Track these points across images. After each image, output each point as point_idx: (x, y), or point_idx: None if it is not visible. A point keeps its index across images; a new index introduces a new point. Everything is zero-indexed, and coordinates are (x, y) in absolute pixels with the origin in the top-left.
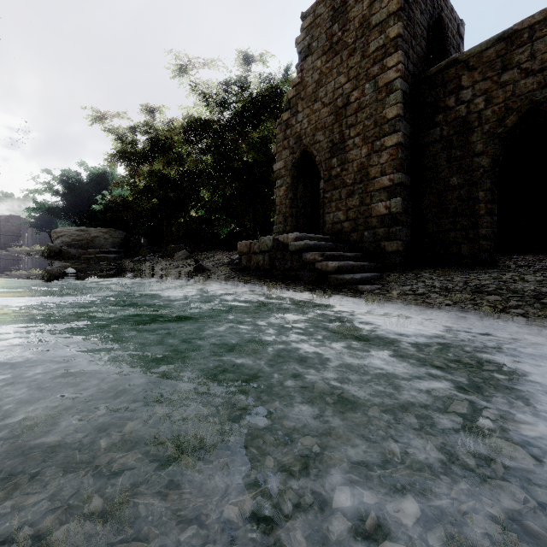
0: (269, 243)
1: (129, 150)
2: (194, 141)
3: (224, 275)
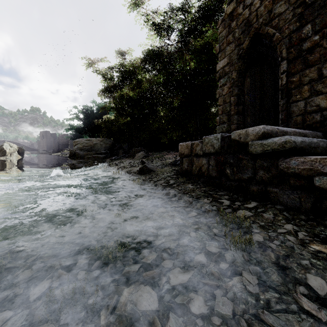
0: (216, 143)
1: (110, 85)
2: (150, 70)
3: (163, 179)
